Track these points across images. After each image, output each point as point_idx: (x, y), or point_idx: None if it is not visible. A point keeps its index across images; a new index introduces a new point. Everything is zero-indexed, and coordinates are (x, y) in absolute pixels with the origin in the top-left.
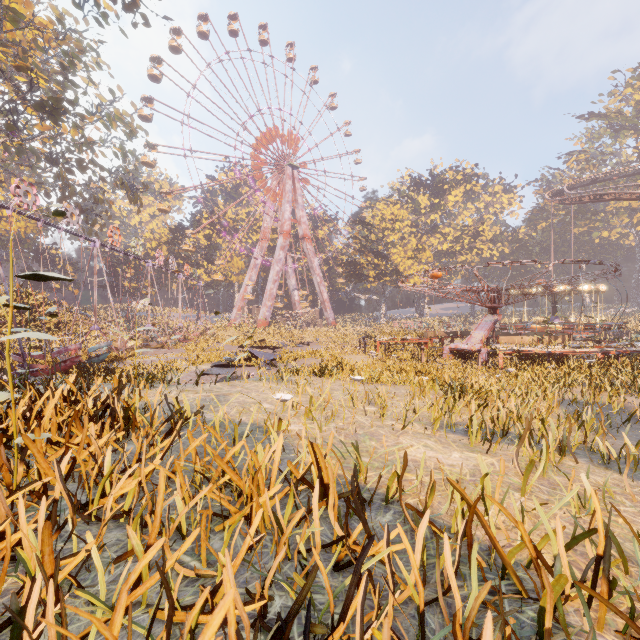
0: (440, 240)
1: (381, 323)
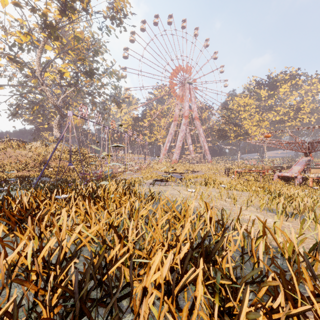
0: (274, 114)
1: (237, 161)
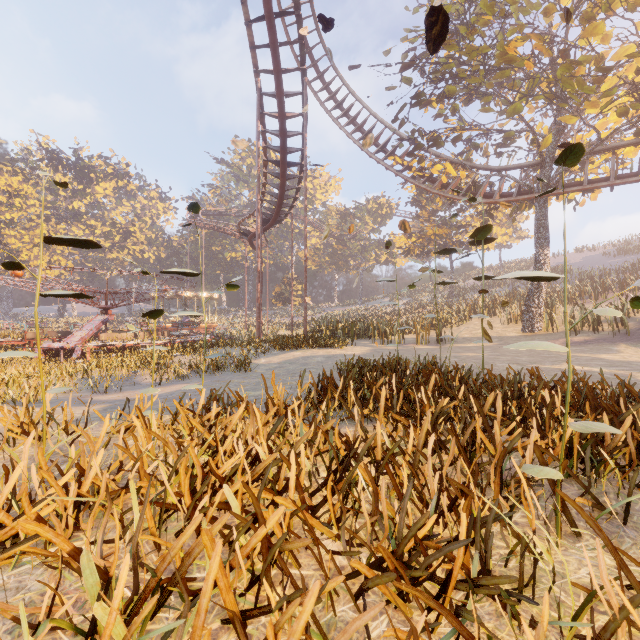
0: (86, 232)
1: None
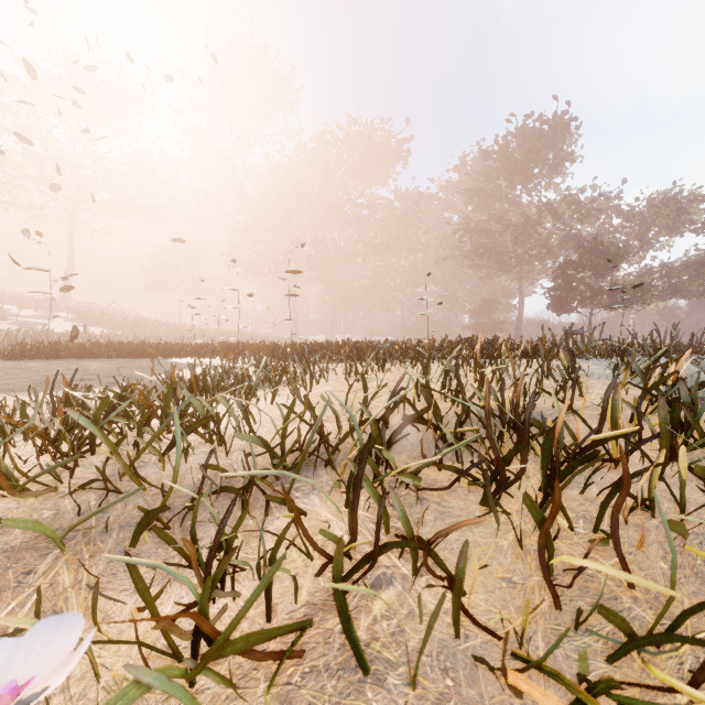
0: None
1: None
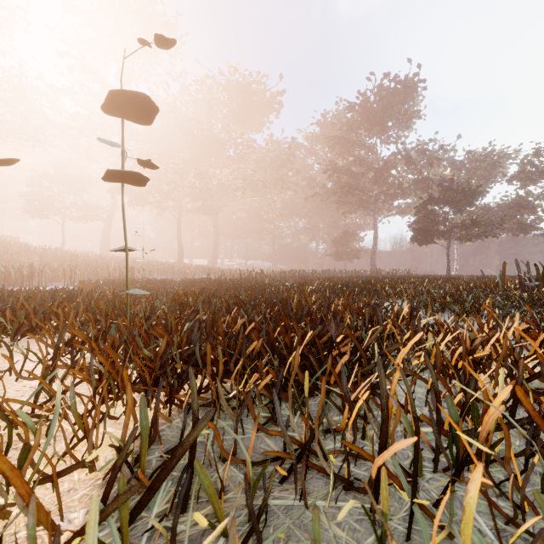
0: None
1: None
